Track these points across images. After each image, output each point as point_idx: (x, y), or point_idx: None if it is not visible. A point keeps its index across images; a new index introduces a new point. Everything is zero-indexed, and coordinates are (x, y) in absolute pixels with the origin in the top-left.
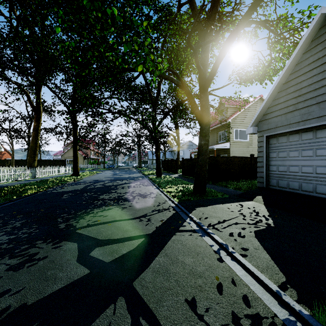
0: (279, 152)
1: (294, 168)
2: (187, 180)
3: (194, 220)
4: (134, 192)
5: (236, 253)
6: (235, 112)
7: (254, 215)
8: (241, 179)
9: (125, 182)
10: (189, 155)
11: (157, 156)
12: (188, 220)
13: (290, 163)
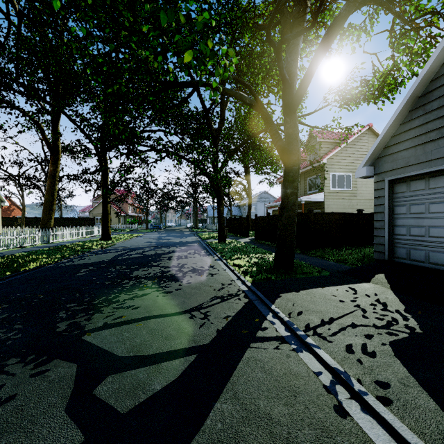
0: (412, 204)
1: (438, 230)
2: (263, 246)
3: (280, 317)
4: (185, 265)
5: (369, 397)
6: (332, 149)
7: (380, 310)
8: (344, 246)
9: (174, 250)
10: (264, 211)
11: (219, 212)
12: (270, 317)
13: (431, 223)
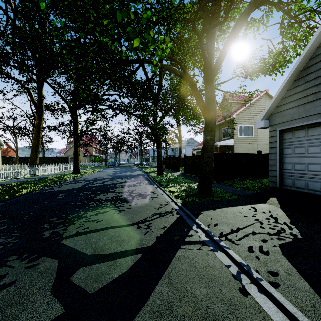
0: (296, 147)
1: (314, 166)
2: (190, 178)
3: (202, 227)
4: (133, 191)
5: (264, 282)
6: (239, 108)
7: (273, 222)
8: (248, 177)
9: (125, 180)
10: (190, 152)
11: (158, 153)
12: (195, 228)
13: (310, 161)
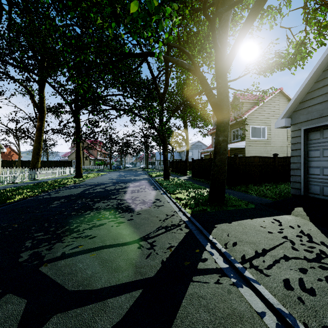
0: (325, 149)
1: None
2: (198, 183)
3: (218, 248)
4: (137, 198)
5: None
6: (251, 108)
7: (307, 241)
8: (263, 183)
9: (129, 185)
10: (198, 155)
11: (164, 157)
12: (209, 248)
13: None
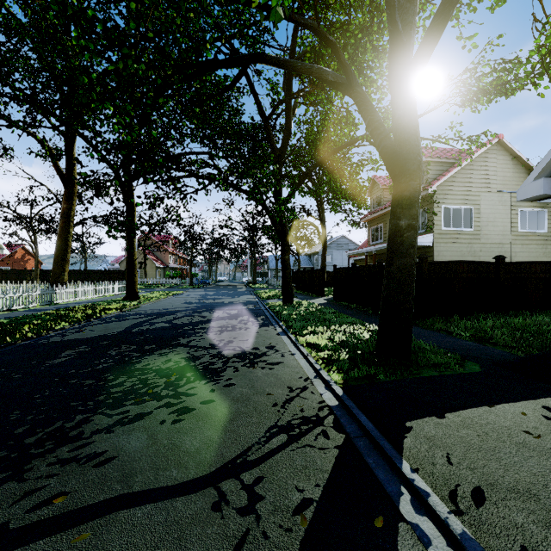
0: None
1: None
2: (348, 311)
3: (436, 514)
4: (229, 344)
5: None
6: (445, 172)
7: None
8: (475, 313)
9: (218, 316)
10: (341, 261)
11: (284, 262)
12: (410, 509)
13: None
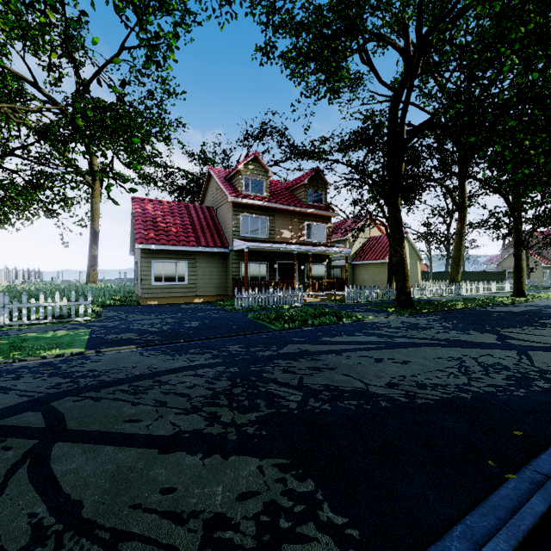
0: None
1: None
2: None
3: None
4: None
5: None
6: None
7: None
8: None
9: None
10: None
11: None
12: None
13: None
